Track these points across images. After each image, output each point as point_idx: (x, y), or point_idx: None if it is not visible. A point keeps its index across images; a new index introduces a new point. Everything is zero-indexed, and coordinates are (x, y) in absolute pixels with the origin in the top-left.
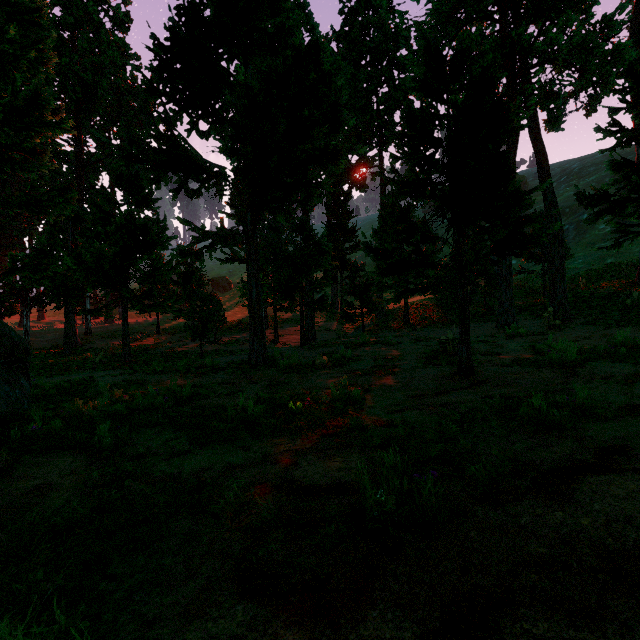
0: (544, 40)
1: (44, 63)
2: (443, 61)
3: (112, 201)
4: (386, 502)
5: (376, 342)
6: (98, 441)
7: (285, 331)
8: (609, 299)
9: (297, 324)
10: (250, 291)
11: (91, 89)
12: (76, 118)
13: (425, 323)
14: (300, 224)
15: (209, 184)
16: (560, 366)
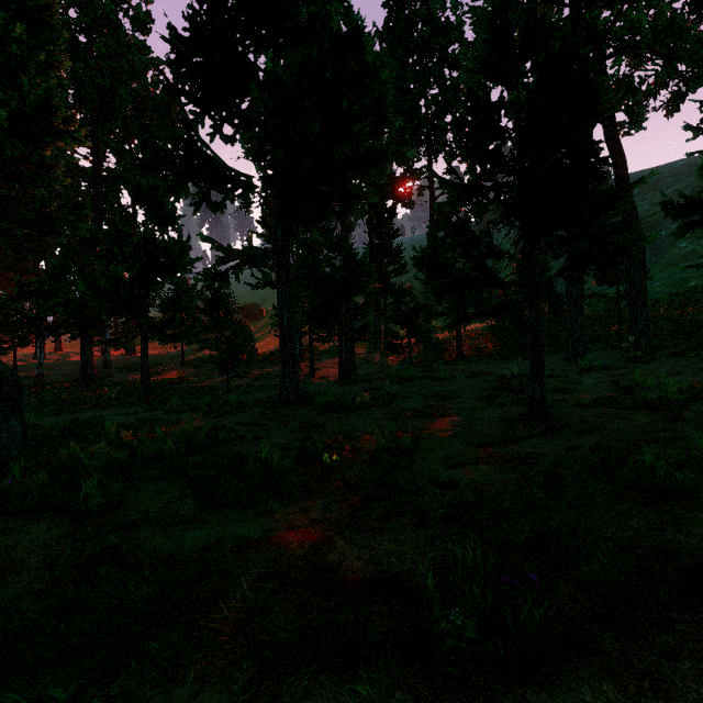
0: (622, 26)
1: (55, 67)
2: (512, 35)
3: (130, 219)
4: (463, 625)
5: (426, 376)
6: (84, 501)
7: (322, 364)
8: (697, 327)
9: (335, 356)
10: (281, 318)
11: (109, 97)
12: (93, 130)
13: (481, 355)
14: (338, 242)
15: (234, 196)
16: (657, 407)
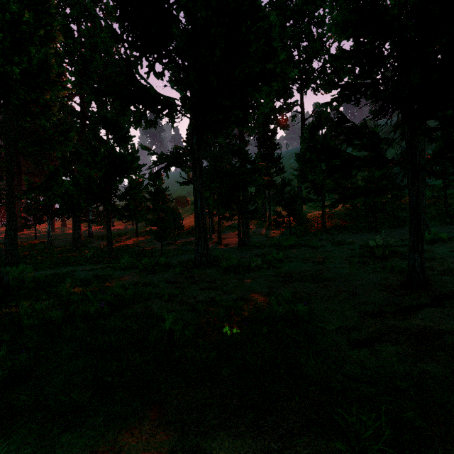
0: None
1: (52, 40)
2: None
3: (100, 139)
4: None
5: (302, 245)
6: None
7: (226, 235)
8: None
9: (235, 230)
10: (195, 202)
11: (90, 63)
12: (81, 85)
13: (340, 229)
14: (238, 149)
15: (163, 114)
16: None
